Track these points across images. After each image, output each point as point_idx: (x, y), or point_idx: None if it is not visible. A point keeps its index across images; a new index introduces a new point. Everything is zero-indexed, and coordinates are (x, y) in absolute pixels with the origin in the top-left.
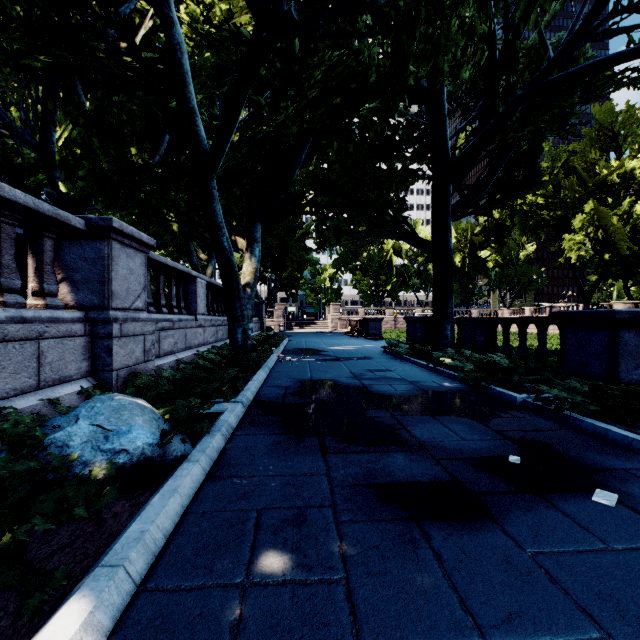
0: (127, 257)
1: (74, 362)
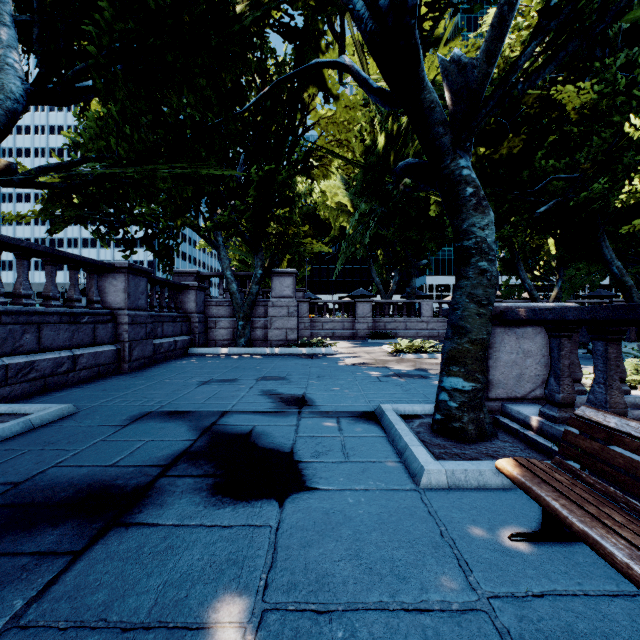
0: None
1: None
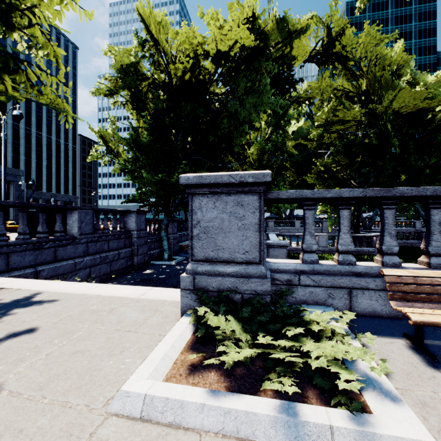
0: None
1: None
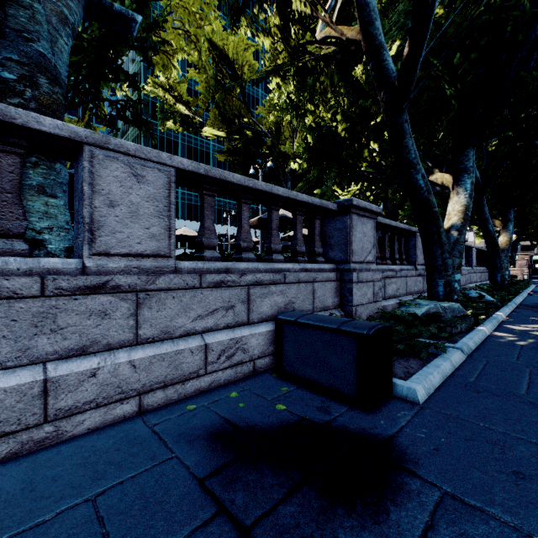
0: None
1: None
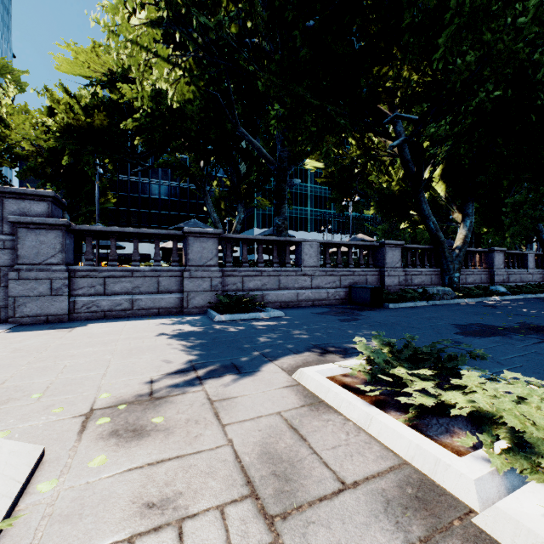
0: (498, 255)
1: (486, 280)
